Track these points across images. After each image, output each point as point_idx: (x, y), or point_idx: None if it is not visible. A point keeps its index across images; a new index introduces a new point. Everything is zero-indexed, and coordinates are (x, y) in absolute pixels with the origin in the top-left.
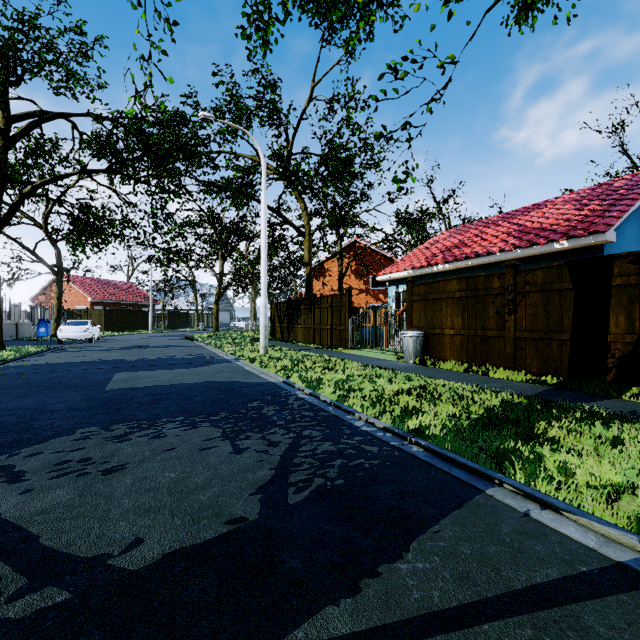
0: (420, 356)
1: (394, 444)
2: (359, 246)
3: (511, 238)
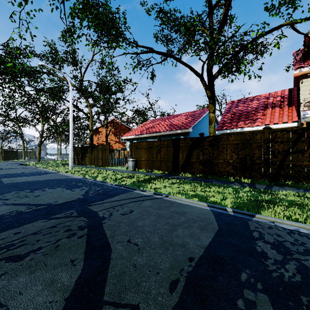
0: (134, 168)
1: (117, 187)
2: (115, 121)
3: (167, 127)
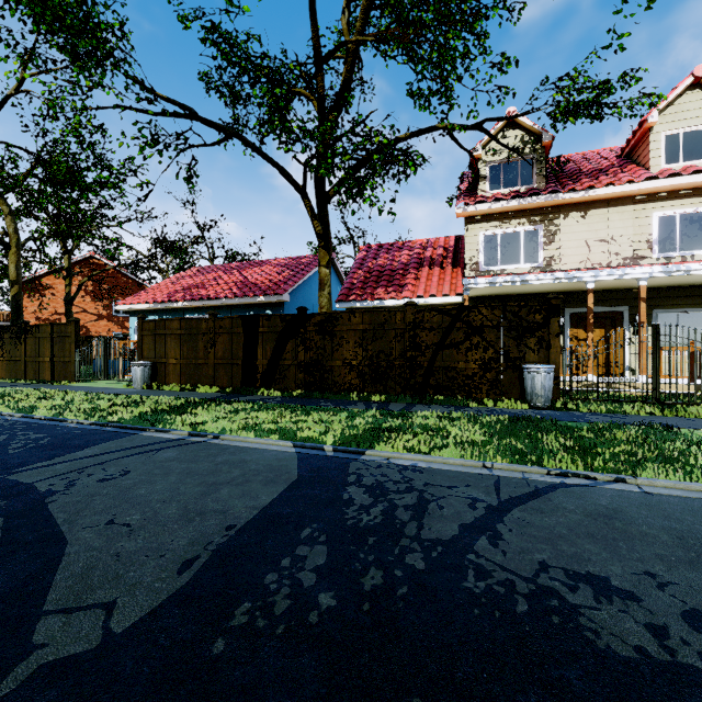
0: (148, 382)
1: (95, 429)
2: (98, 263)
3: (236, 287)
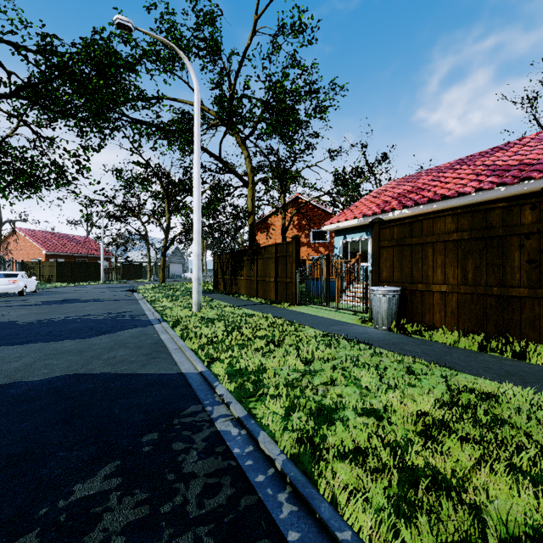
0: (396, 320)
1: None
2: (301, 202)
3: (484, 177)
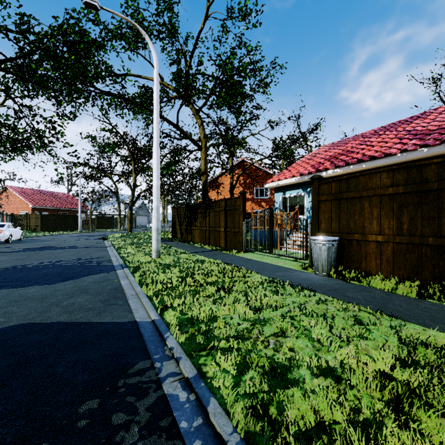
0: (334, 267)
1: None
2: (246, 164)
3: (406, 140)
